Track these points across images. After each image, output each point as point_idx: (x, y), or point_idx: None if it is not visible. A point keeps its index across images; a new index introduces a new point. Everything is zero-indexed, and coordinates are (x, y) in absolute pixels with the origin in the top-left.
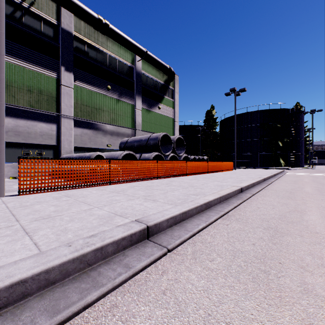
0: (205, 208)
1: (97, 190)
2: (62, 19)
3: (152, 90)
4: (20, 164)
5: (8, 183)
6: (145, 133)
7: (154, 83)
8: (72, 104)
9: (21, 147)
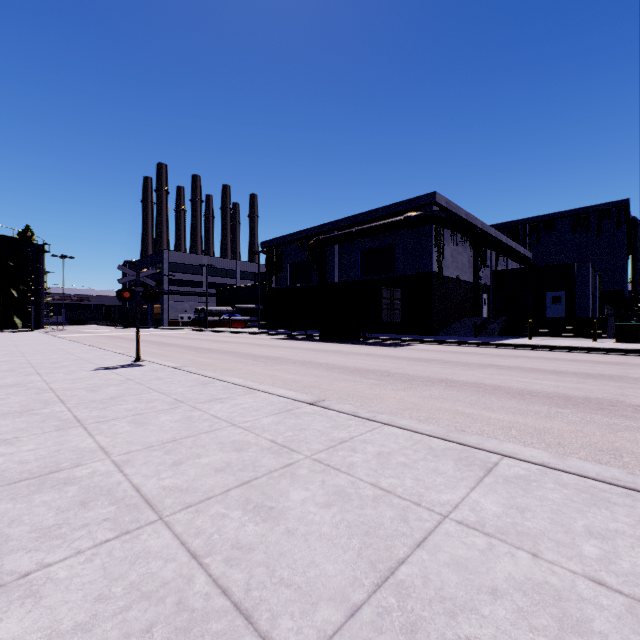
0: None
1: None
2: None
3: None
4: None
5: None
6: None
7: None
8: None
9: None
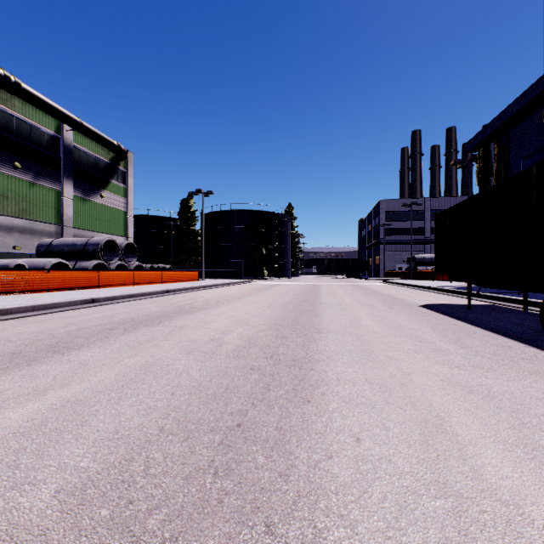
0: (129, 297)
1: (42, 294)
2: None
3: (91, 171)
4: None
5: None
6: (80, 231)
7: (94, 160)
8: None
9: None
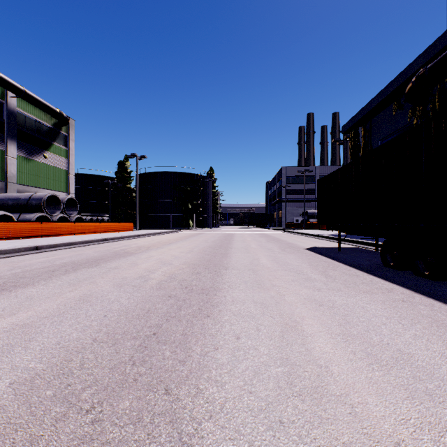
0: (70, 245)
1: None
2: None
3: (34, 134)
4: None
5: None
6: (24, 187)
7: (37, 125)
8: None
9: None
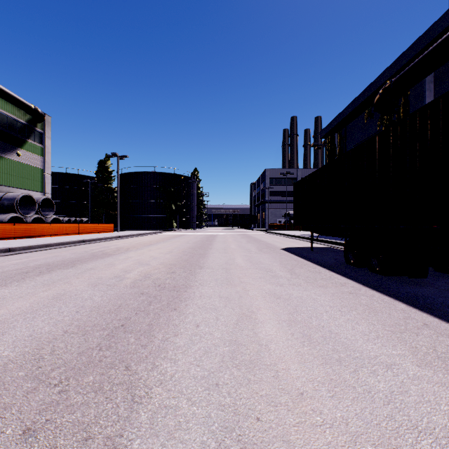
0: (46, 246)
1: None
2: None
3: (6, 130)
4: None
5: None
6: None
7: (10, 121)
8: None
9: None
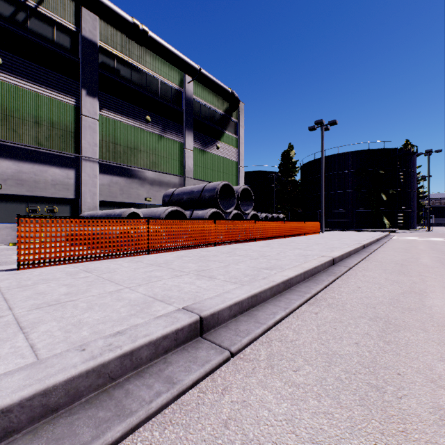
0: (283, 288)
1: (130, 262)
2: (83, 24)
3: (208, 123)
4: (19, 226)
5: (6, 251)
6: (199, 182)
7: (211, 112)
8: (96, 142)
9: (25, 201)
